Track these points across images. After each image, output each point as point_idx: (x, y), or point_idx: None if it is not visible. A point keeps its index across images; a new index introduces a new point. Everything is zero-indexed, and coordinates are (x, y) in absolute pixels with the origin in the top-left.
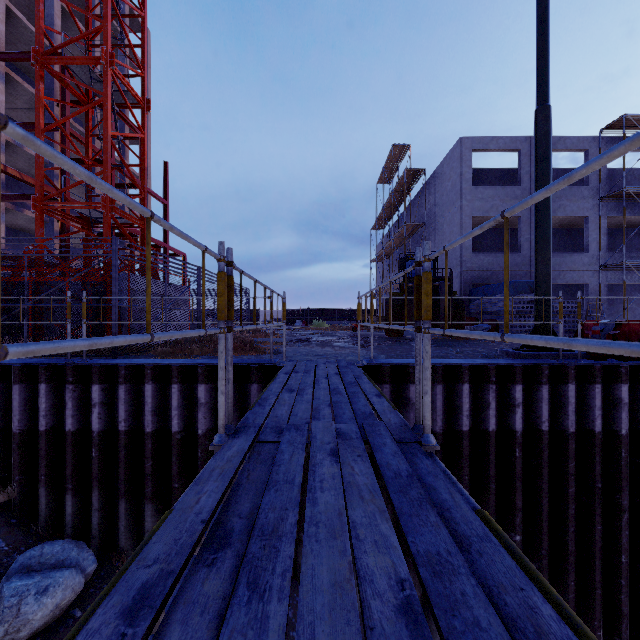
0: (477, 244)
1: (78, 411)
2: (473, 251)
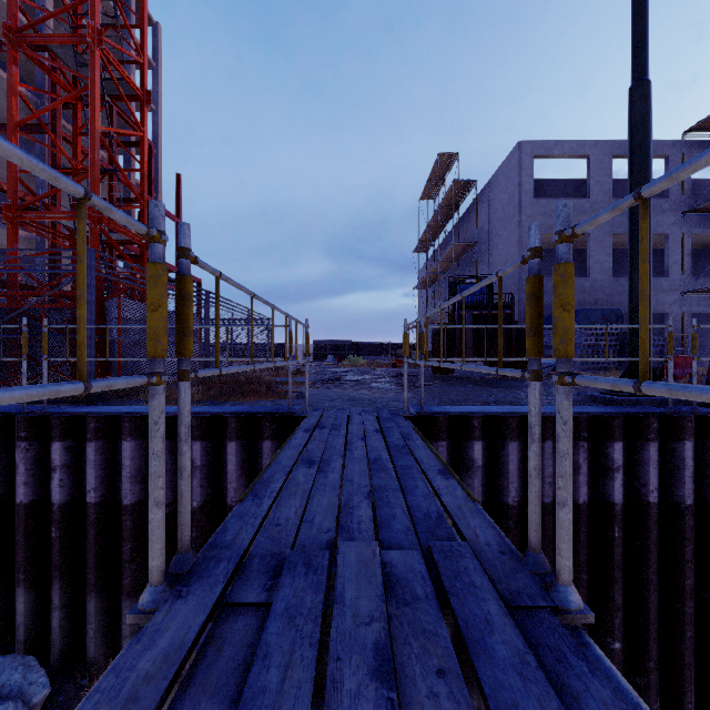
0: None
1: (33, 477)
2: None
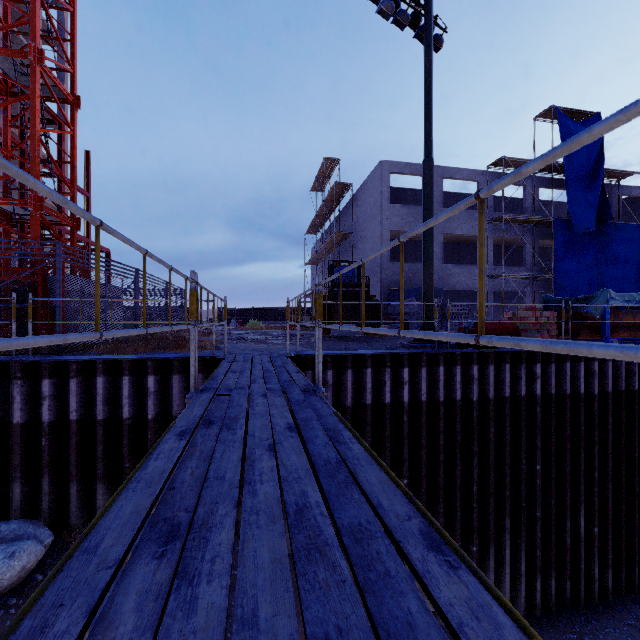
0: (396, 253)
1: (27, 404)
2: (393, 259)
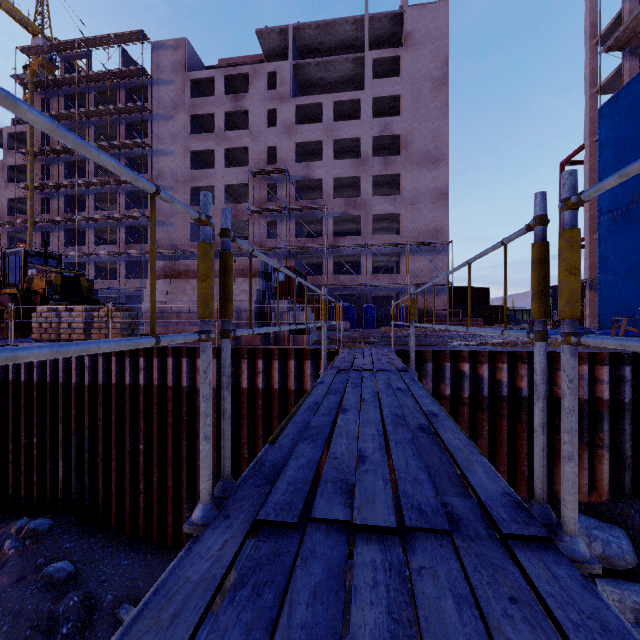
0: None
1: None
2: None
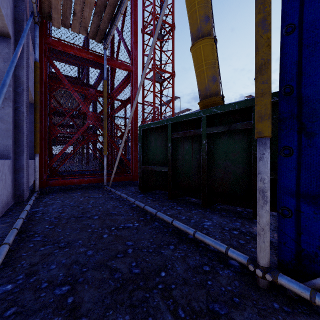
0: None
1: None
2: None
